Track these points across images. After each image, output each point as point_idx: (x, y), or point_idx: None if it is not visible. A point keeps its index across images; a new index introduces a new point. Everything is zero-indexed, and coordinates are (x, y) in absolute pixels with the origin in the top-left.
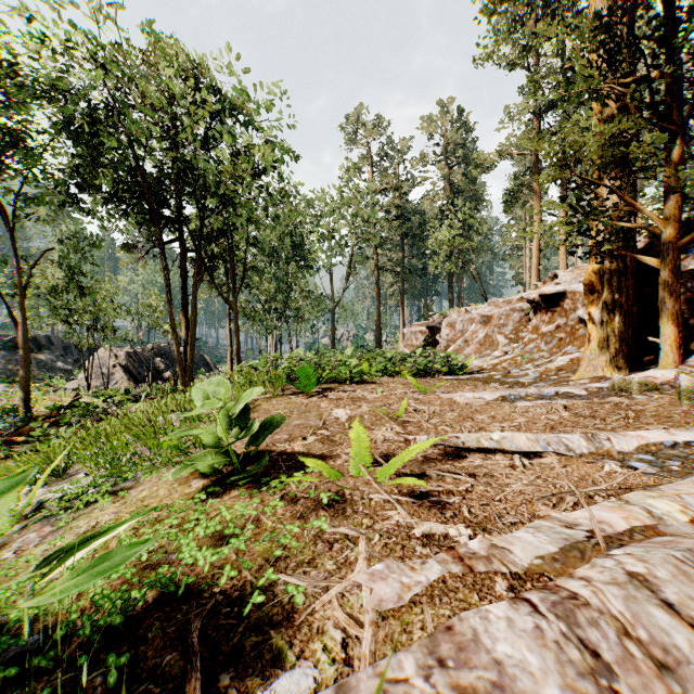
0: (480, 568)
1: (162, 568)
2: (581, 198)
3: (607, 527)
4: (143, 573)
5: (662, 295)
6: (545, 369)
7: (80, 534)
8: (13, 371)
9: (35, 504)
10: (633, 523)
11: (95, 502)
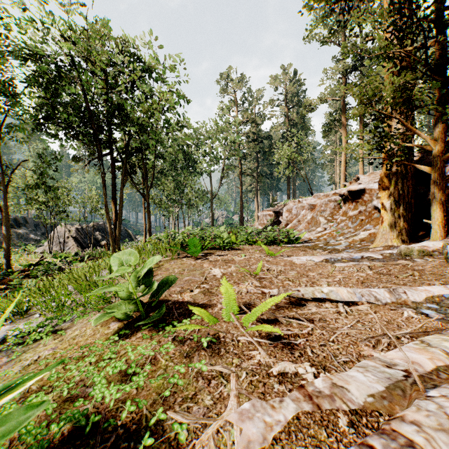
0: (326, 406)
1: (78, 402)
2: (378, 126)
3: (418, 367)
4: (64, 405)
5: (432, 191)
6: (353, 240)
7: (25, 366)
8: (1, 240)
9: (1, 338)
10: (437, 363)
11: (42, 338)
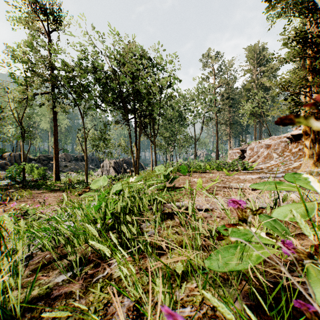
0: None
1: None
2: (293, 99)
3: None
4: None
5: None
6: (288, 168)
7: None
8: (76, 168)
9: None
10: None
11: None
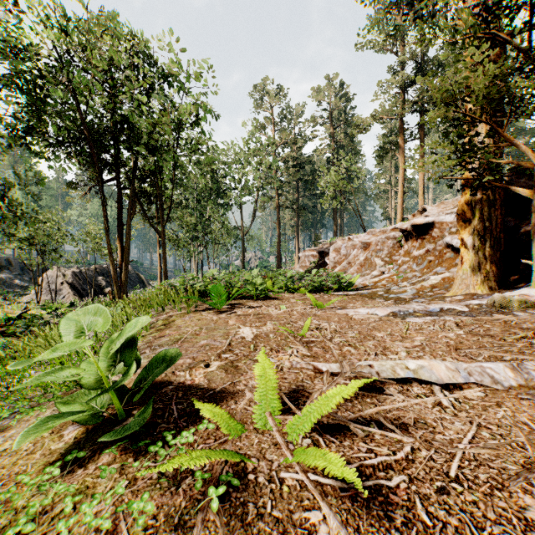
0: None
1: None
2: (463, 135)
3: None
4: None
5: (534, 222)
6: (421, 286)
7: None
8: None
9: None
10: None
11: None
